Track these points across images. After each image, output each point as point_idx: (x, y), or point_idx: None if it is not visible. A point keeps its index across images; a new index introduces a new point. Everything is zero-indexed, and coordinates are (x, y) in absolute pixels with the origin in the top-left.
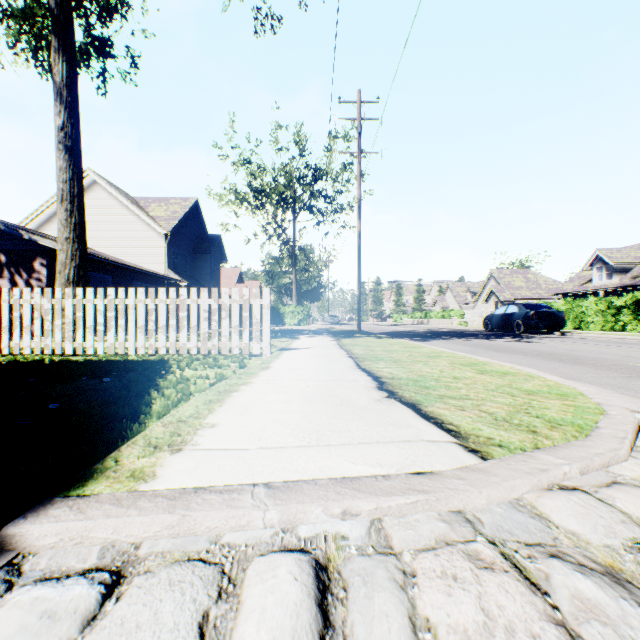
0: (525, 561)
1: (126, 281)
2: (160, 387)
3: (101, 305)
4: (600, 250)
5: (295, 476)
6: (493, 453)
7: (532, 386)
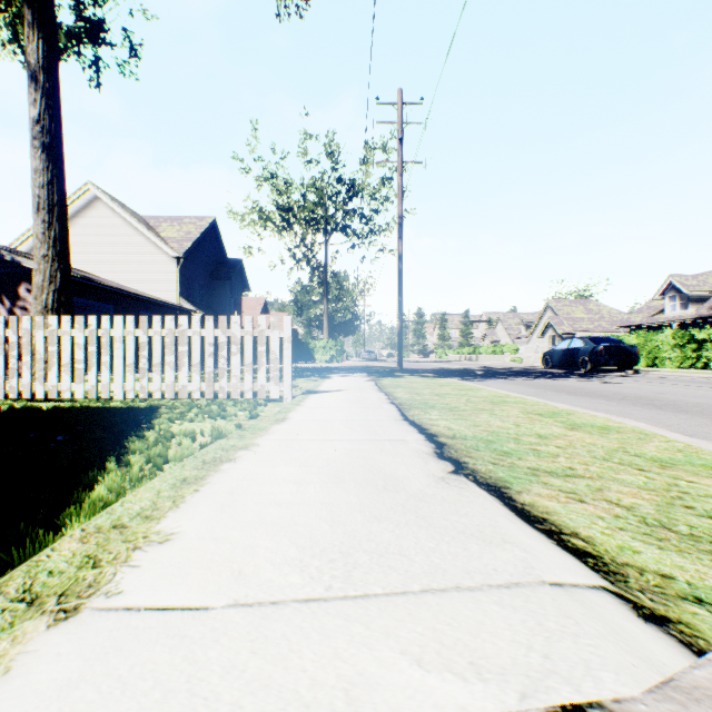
0: None
1: (131, 311)
2: (129, 450)
3: (80, 337)
4: (673, 277)
5: None
6: (701, 627)
7: (657, 451)
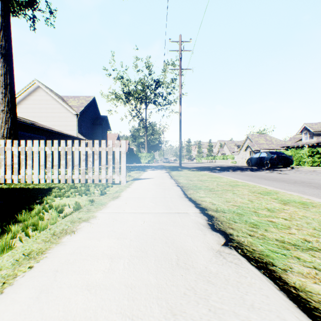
0: None
1: (54, 139)
2: (17, 219)
3: (16, 151)
4: (306, 124)
5: None
6: None
7: None
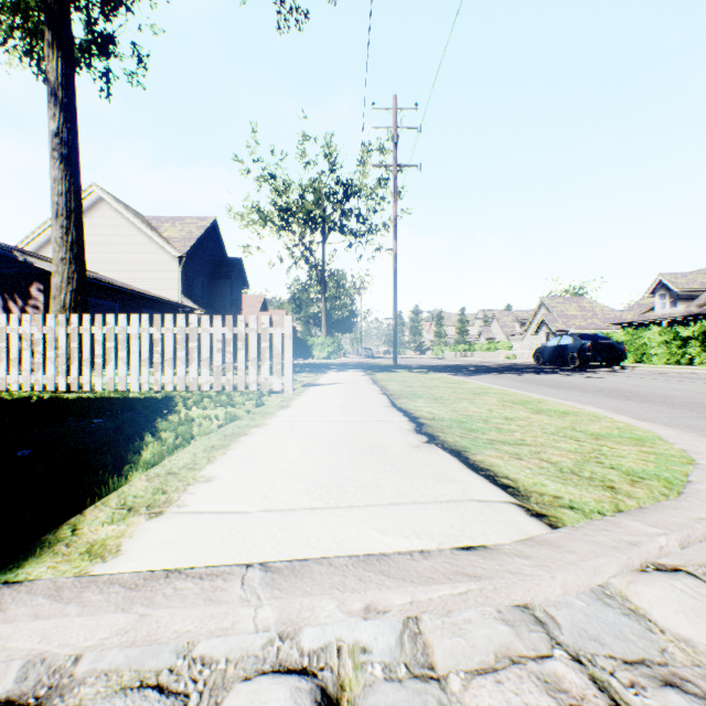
0: (630, 694)
1: (135, 309)
2: (158, 429)
3: (99, 334)
4: (663, 275)
5: (304, 552)
6: (564, 518)
7: (599, 428)
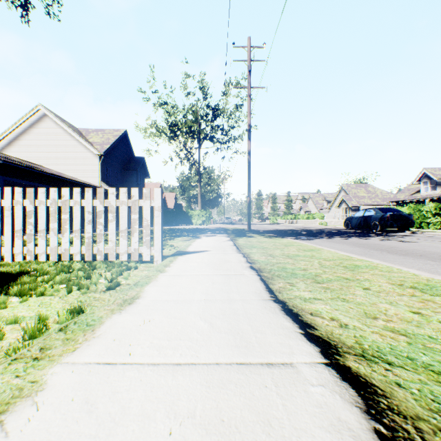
0: None
1: None
2: None
3: None
4: (426, 169)
5: None
6: None
7: None
